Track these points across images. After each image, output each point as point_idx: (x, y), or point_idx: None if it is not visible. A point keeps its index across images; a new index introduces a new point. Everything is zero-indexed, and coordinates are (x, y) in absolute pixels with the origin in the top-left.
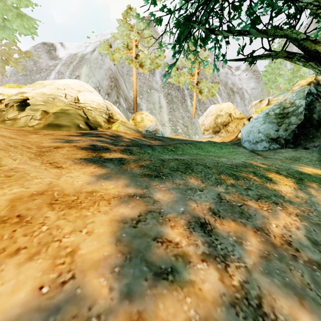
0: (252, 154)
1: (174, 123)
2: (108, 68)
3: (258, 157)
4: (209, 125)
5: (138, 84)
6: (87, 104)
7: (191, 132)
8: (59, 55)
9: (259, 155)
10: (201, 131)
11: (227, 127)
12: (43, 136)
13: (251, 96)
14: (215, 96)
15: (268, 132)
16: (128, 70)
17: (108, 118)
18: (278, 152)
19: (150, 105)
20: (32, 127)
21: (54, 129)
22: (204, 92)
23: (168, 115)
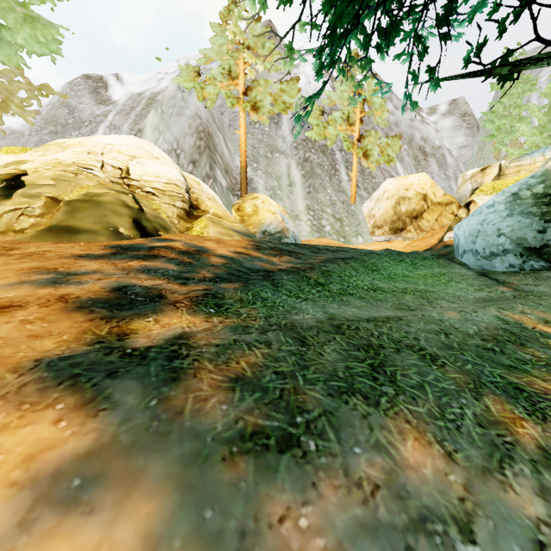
0: (486, 282)
1: (317, 214)
2: (193, 114)
3: (502, 288)
4: (383, 216)
5: (250, 143)
6: (144, 182)
7: (349, 231)
8: (113, 97)
9: (501, 283)
10: (367, 228)
11: (419, 220)
12: (10, 263)
13: (459, 161)
14: (394, 162)
15: (520, 234)
16: (231, 119)
17: (188, 208)
18: (544, 277)
19: (271, 181)
20: (21, 233)
21: (61, 239)
22: (372, 154)
23: (306, 199)
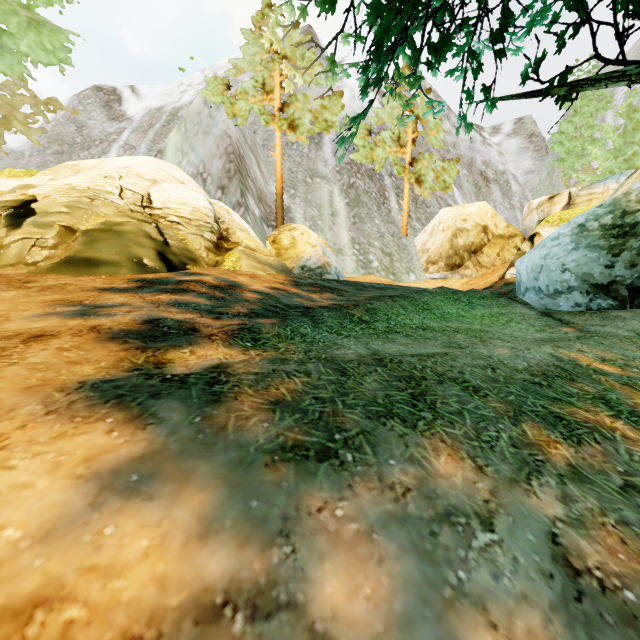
0: (549, 322)
1: (363, 248)
2: (222, 133)
3: (565, 329)
4: (438, 251)
5: (287, 166)
6: (168, 210)
7: (400, 267)
8: (128, 112)
9: (565, 323)
10: (421, 264)
11: (478, 255)
12: (31, 295)
13: (525, 188)
14: (451, 189)
15: (586, 269)
16: (265, 139)
17: (217, 240)
18: (612, 317)
19: (311, 210)
20: (33, 266)
21: (79, 272)
22: (426, 180)
23: (350, 231)
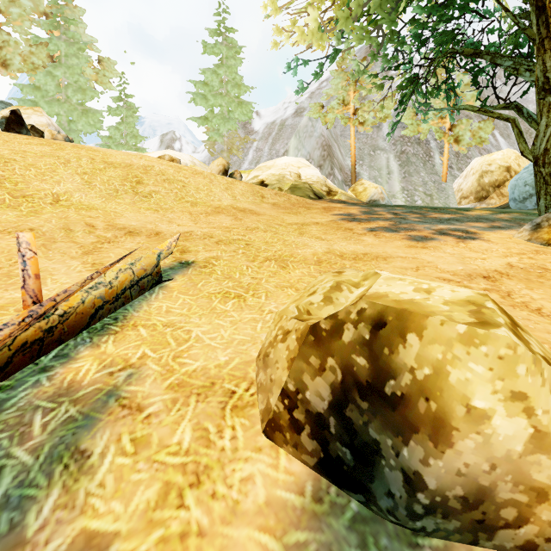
0: None
1: (410, 193)
2: (319, 135)
3: None
4: (469, 189)
5: (357, 146)
6: (308, 179)
7: (438, 203)
8: (254, 128)
9: None
10: (455, 200)
11: (501, 188)
12: None
13: None
14: (487, 142)
15: None
16: (342, 130)
17: (327, 190)
18: None
19: (373, 173)
20: None
21: None
22: (464, 139)
23: (401, 183)
